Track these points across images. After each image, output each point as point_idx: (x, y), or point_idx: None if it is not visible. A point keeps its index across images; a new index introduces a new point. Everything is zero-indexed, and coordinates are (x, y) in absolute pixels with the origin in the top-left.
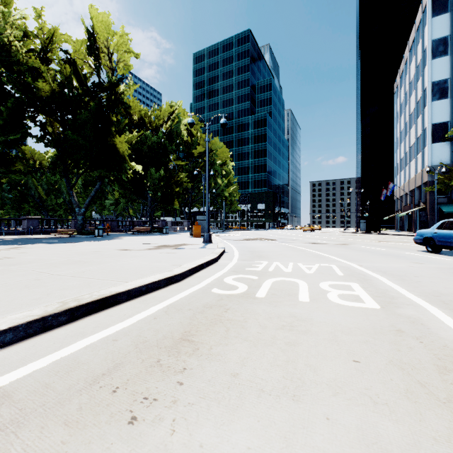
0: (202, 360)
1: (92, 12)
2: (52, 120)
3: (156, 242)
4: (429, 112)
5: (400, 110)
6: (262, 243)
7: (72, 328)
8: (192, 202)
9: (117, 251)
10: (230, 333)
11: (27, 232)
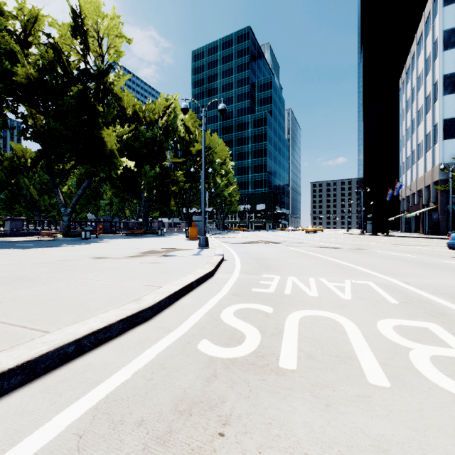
0: None
1: None
2: (35, 112)
3: (144, 246)
4: (441, 106)
5: (407, 106)
6: (267, 248)
7: None
8: (190, 203)
9: (89, 260)
10: None
11: (10, 234)
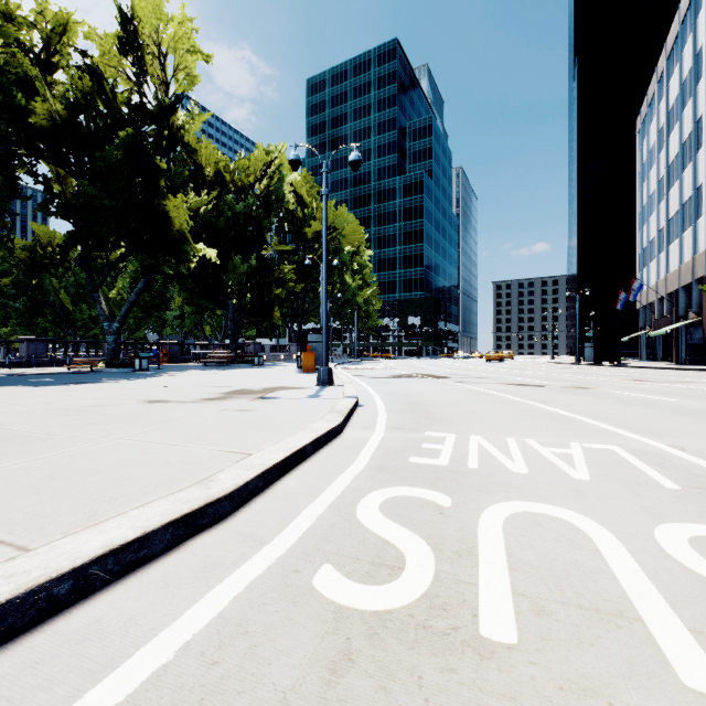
0: None
1: None
2: (64, 173)
3: (230, 383)
4: None
5: (650, 159)
6: (427, 385)
7: None
8: (304, 314)
9: (138, 405)
10: None
11: (27, 363)
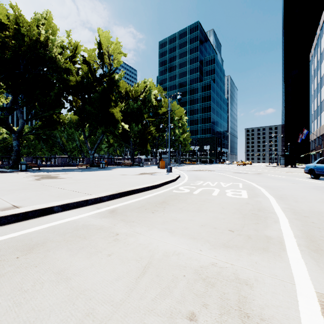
0: (170, 206)
1: (99, 31)
2: (75, 98)
3: (138, 171)
4: None
5: (314, 74)
6: (204, 173)
7: (122, 199)
8: (158, 145)
9: (120, 175)
10: (180, 201)
11: (61, 165)
